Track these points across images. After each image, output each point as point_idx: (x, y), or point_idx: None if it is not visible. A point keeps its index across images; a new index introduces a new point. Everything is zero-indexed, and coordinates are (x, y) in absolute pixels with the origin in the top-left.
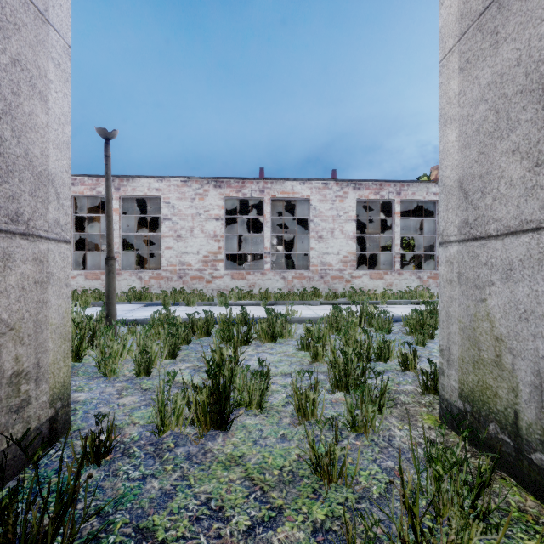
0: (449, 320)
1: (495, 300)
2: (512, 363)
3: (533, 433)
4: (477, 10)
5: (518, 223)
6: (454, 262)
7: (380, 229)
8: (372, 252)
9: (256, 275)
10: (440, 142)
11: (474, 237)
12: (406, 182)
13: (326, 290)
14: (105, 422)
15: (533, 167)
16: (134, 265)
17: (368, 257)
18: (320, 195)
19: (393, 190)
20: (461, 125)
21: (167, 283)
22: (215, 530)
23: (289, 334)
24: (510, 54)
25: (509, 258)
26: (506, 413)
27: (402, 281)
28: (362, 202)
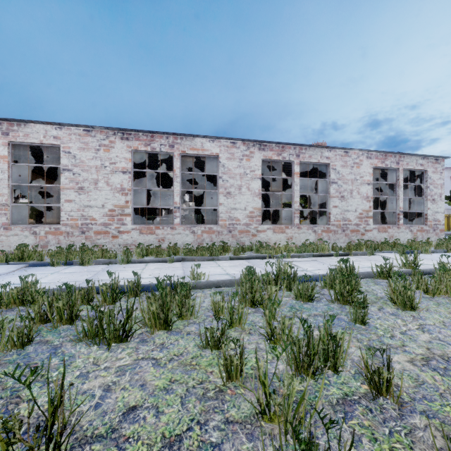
0: None
1: None
2: None
3: None
4: None
5: None
6: None
7: (278, 189)
8: (275, 208)
9: (165, 230)
10: None
11: None
12: (304, 146)
13: (234, 243)
14: None
15: None
16: (30, 219)
17: (268, 213)
18: (228, 154)
19: (293, 153)
20: None
21: (67, 238)
22: None
23: (191, 313)
24: None
25: None
26: None
27: (301, 235)
28: (265, 163)
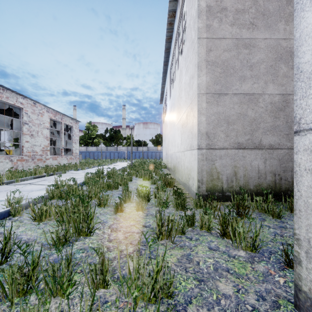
0: (202, 171)
1: (217, 164)
2: (222, 177)
3: (226, 189)
4: (212, 91)
5: (223, 147)
6: (204, 154)
7: None
8: None
9: None
10: (198, 118)
11: (211, 148)
12: (2, 87)
13: None
14: (265, 286)
15: (226, 136)
16: None
17: None
18: None
19: None
20: (207, 117)
21: None
22: (280, 233)
23: None
24: (221, 110)
25: (221, 154)
26: (220, 188)
27: None
28: None
